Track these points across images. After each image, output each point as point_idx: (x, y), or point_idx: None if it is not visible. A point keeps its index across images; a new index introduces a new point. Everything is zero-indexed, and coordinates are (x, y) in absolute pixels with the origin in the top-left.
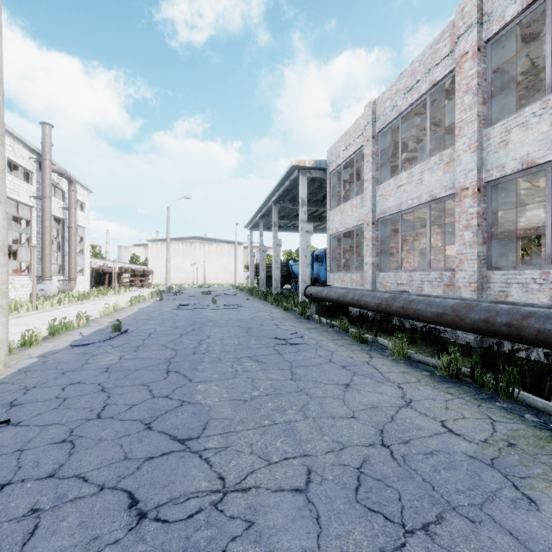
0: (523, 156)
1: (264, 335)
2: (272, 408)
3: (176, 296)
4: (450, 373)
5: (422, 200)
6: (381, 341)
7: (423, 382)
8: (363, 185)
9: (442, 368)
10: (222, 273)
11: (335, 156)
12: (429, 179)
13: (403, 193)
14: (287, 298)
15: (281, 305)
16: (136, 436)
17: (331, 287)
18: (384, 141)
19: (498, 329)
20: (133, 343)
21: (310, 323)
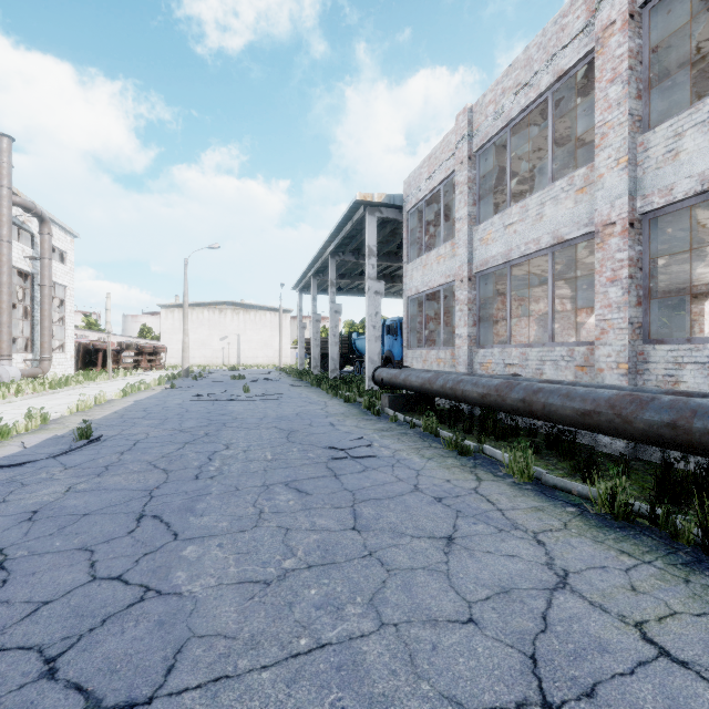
0: (703, 171)
1: (313, 443)
2: (316, 601)
3: (195, 381)
4: (615, 511)
5: (541, 244)
6: (490, 452)
7: (574, 529)
8: (452, 229)
9: (599, 502)
10: (262, 351)
11: (415, 188)
12: (553, 214)
13: (513, 235)
14: (349, 385)
15: (340, 395)
16: (8, 705)
17: (410, 369)
18: (484, 165)
19: (696, 440)
20: (101, 460)
21: (382, 422)
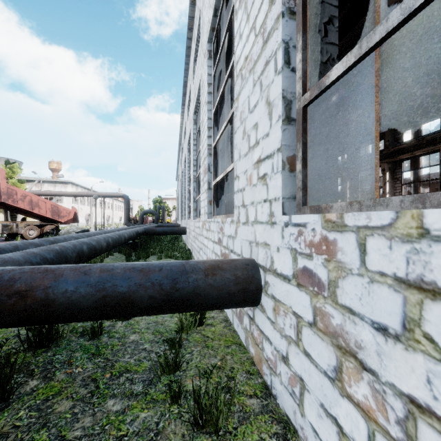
0: None
1: None
2: None
3: None
4: None
5: None
6: None
7: None
8: None
9: None
10: None
11: None
12: None
13: None
14: None
15: None
16: None
17: None
18: None
19: None
20: None
21: None
